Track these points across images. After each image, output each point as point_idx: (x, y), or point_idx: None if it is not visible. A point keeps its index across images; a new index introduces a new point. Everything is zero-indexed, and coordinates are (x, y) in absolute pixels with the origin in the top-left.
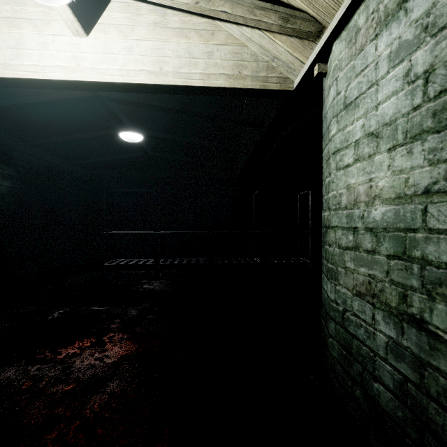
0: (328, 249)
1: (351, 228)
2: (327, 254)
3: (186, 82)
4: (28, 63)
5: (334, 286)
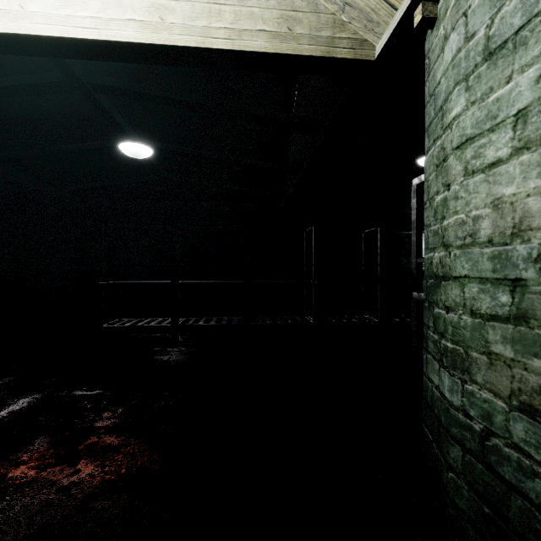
0: (444, 316)
1: (506, 279)
2: (439, 323)
3: (203, 42)
4: None
5: (461, 382)
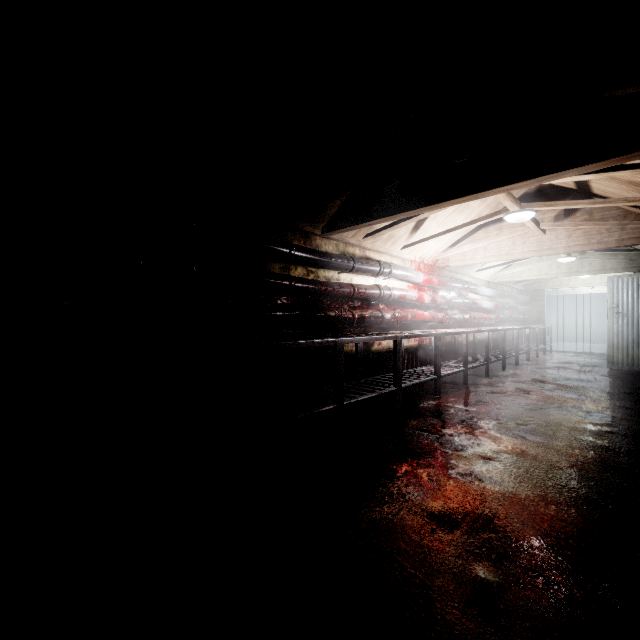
0: None
1: None
2: None
3: None
4: (583, 291)
5: None
